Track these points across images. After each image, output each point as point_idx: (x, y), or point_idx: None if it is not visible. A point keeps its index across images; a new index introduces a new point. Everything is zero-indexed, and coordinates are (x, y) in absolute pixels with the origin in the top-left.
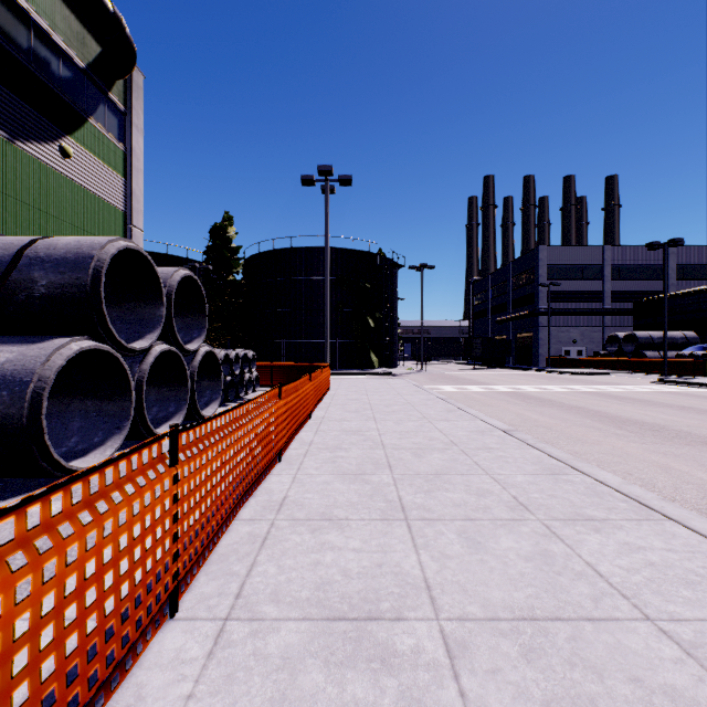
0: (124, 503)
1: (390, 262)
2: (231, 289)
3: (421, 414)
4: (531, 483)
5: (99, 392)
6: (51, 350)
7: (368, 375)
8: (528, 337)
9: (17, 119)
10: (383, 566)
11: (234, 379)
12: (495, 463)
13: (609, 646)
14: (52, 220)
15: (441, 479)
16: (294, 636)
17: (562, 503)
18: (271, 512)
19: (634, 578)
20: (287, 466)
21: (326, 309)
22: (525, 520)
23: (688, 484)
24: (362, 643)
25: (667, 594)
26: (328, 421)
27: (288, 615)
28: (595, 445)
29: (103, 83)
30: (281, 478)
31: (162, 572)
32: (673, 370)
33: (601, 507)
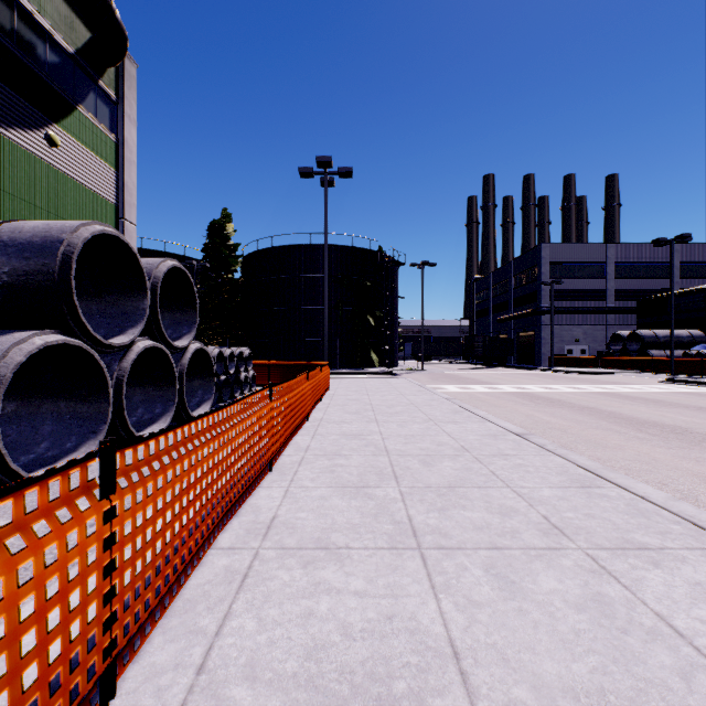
0: None
1: (391, 259)
2: (229, 287)
3: (426, 416)
4: (561, 498)
5: (74, 392)
6: (8, 345)
7: (368, 374)
8: (530, 336)
9: None
10: (395, 618)
11: (229, 378)
12: (515, 473)
13: None
14: (37, 211)
15: (456, 494)
16: None
17: (604, 525)
18: (255, 537)
19: None
20: (279, 477)
21: (325, 306)
22: (564, 550)
23: None
24: None
25: None
26: (327, 423)
27: (266, 705)
28: (618, 450)
29: (93, 70)
30: (271, 492)
31: (83, 654)
32: (680, 369)
33: (651, 531)
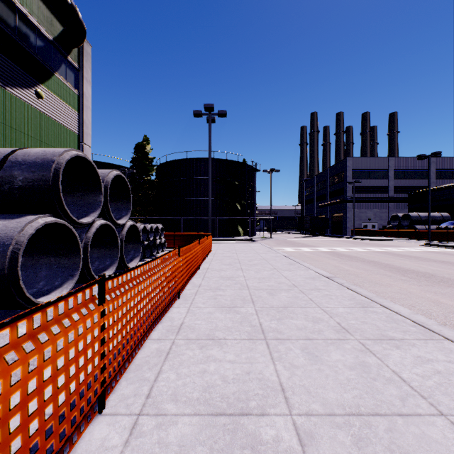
0: (61, 333)
1: (251, 167)
2: (148, 185)
3: (272, 266)
4: (349, 313)
5: (59, 252)
6: (24, 223)
7: (236, 240)
8: (340, 216)
9: (7, 73)
10: (251, 373)
11: (150, 243)
12: (323, 299)
13: (416, 436)
14: (30, 139)
15: (287, 311)
16: (187, 428)
17: (371, 327)
18: (172, 333)
19: (428, 382)
20: (184, 301)
21: (209, 198)
22: (347, 340)
23: (453, 313)
24: (237, 433)
25: (453, 395)
26: (211, 271)
27: (184, 411)
28: (388, 287)
29: (64, 50)
30: (179, 310)
31: (92, 382)
32: (434, 237)
33: (398, 330)
